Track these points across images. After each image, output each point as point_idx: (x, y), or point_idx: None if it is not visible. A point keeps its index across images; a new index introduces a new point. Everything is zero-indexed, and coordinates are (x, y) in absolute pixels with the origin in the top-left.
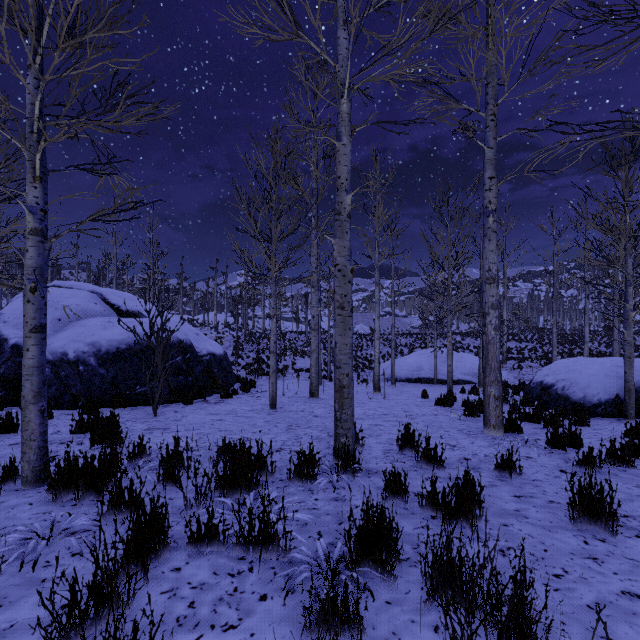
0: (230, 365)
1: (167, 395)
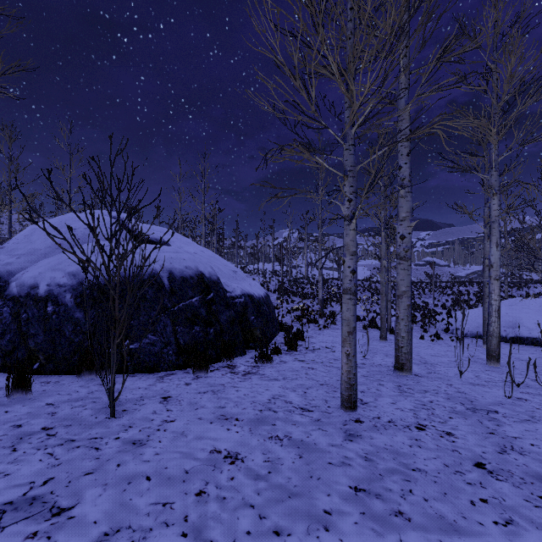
0: (272, 310)
1: (172, 356)
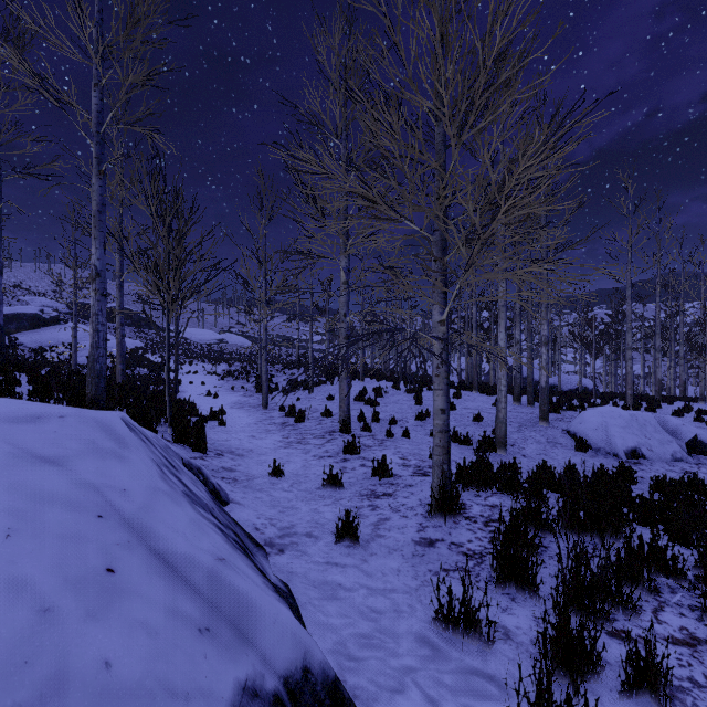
0: None
1: None
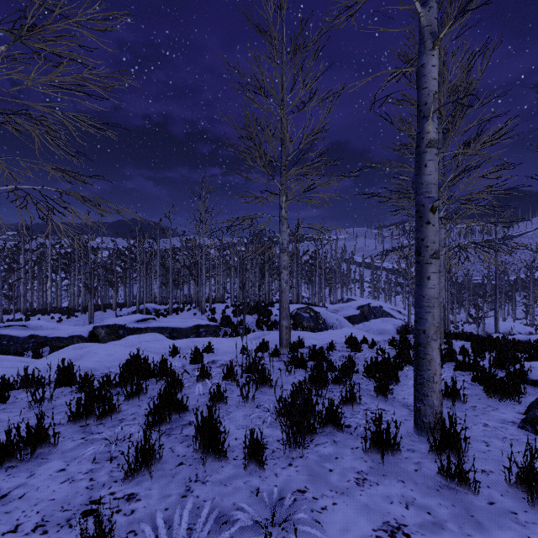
0: None
1: None
